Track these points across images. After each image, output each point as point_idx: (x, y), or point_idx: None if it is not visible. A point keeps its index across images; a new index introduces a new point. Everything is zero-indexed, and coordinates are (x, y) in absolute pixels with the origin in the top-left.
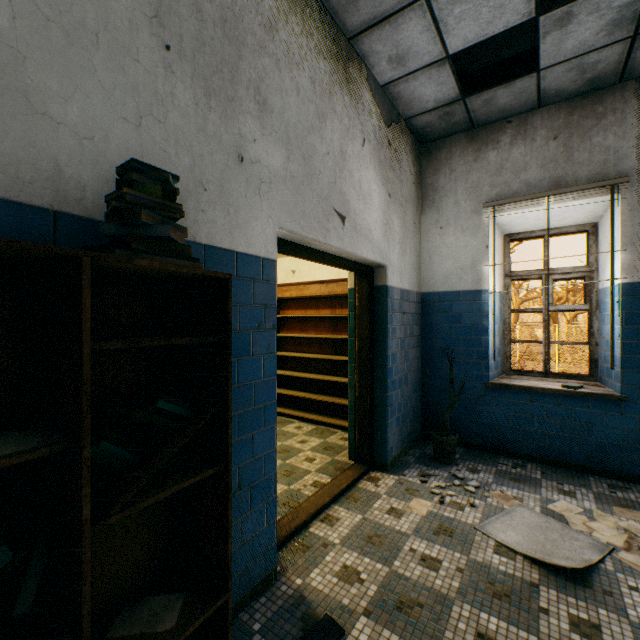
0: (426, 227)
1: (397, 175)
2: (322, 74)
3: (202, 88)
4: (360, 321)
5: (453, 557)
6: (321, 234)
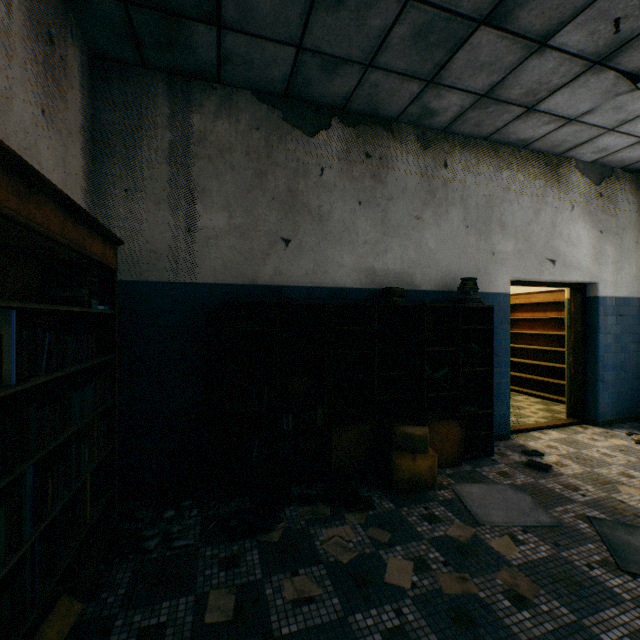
0: None
1: (610, 214)
2: (537, 189)
3: (478, 234)
4: (574, 321)
5: (627, 458)
6: (536, 275)
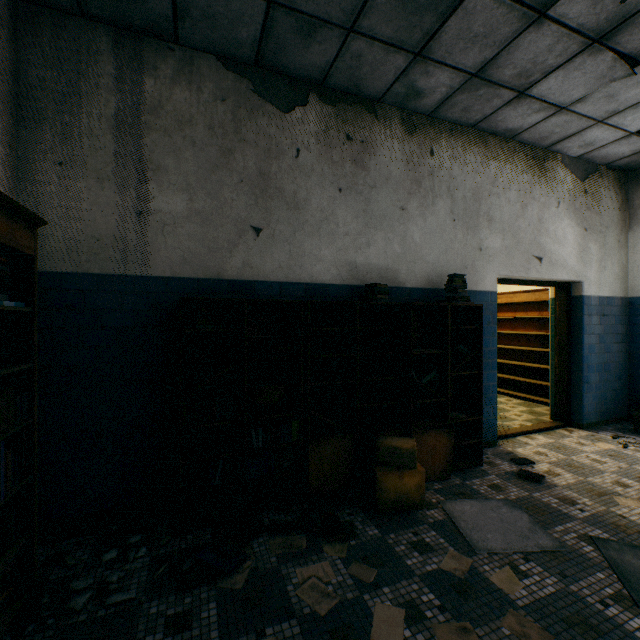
0: (633, 242)
1: (594, 211)
2: (524, 182)
3: (465, 228)
4: (558, 321)
5: (617, 464)
6: (523, 272)
